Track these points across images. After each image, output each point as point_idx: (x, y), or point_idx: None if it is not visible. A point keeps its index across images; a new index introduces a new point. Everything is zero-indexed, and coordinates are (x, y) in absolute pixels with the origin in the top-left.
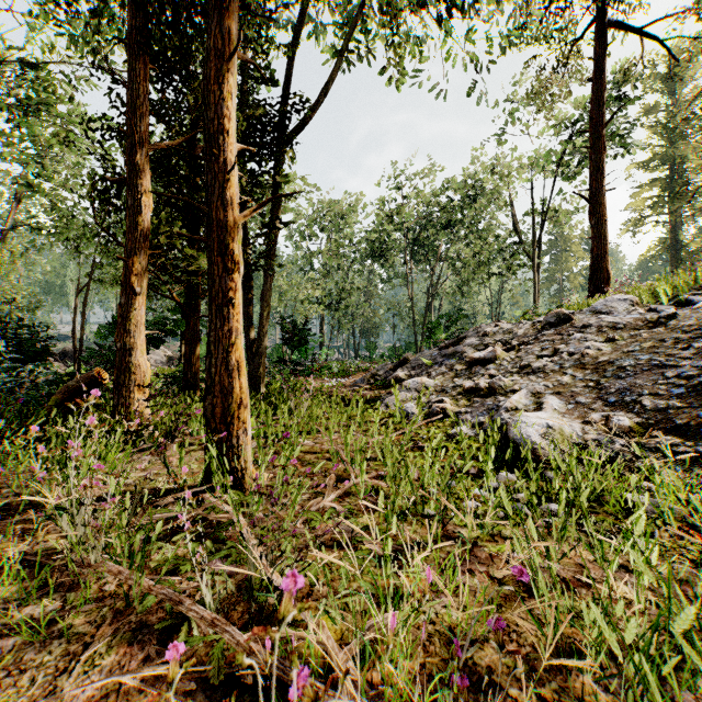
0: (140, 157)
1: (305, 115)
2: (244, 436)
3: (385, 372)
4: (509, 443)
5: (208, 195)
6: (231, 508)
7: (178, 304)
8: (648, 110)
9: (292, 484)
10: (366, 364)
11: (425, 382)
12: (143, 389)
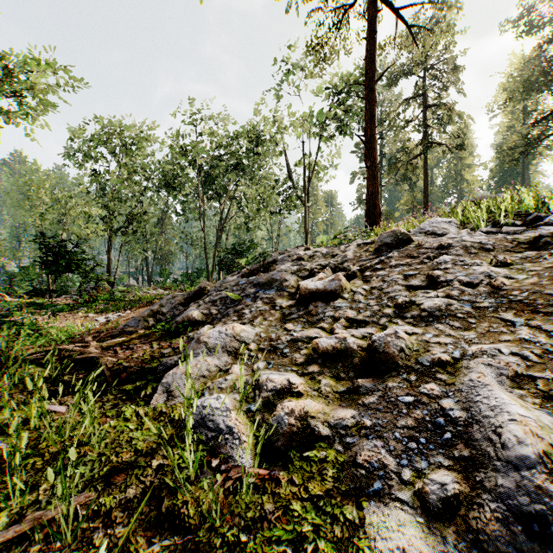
0: None
1: None
2: None
3: (172, 308)
4: None
5: None
6: None
7: None
8: None
9: None
10: (158, 290)
11: (239, 332)
12: None
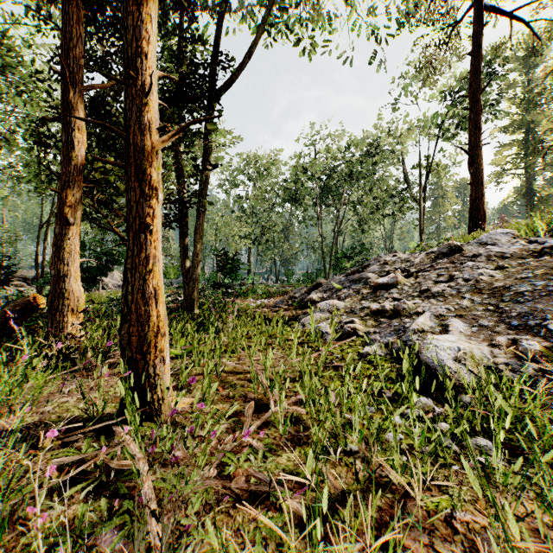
0: (74, 96)
1: (233, 75)
2: (161, 365)
3: (301, 295)
4: (421, 365)
5: (125, 120)
6: (139, 450)
7: (119, 236)
8: (508, 85)
9: (198, 437)
10: (285, 287)
11: (336, 304)
12: (76, 314)
